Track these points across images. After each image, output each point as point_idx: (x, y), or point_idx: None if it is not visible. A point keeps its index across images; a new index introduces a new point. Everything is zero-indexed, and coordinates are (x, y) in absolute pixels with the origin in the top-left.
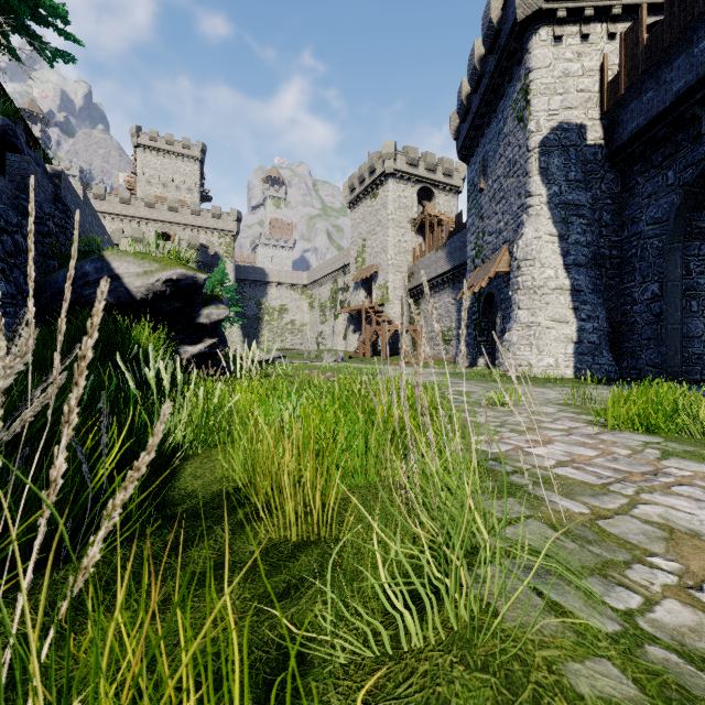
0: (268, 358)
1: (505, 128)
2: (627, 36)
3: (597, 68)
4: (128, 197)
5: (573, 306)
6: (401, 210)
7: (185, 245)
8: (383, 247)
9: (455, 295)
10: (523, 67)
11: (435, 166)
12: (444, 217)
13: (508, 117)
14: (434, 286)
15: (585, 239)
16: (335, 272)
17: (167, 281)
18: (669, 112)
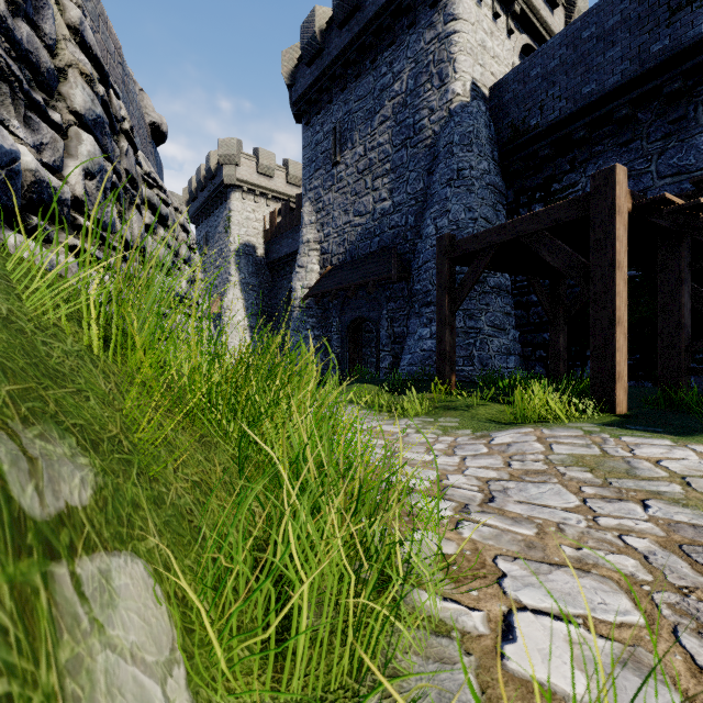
0: None
1: (219, 228)
2: (272, 215)
3: (262, 220)
4: None
5: (250, 335)
6: None
7: None
8: None
9: None
10: (228, 205)
11: None
12: None
13: (221, 223)
14: None
15: (256, 302)
16: None
17: None
18: (284, 259)
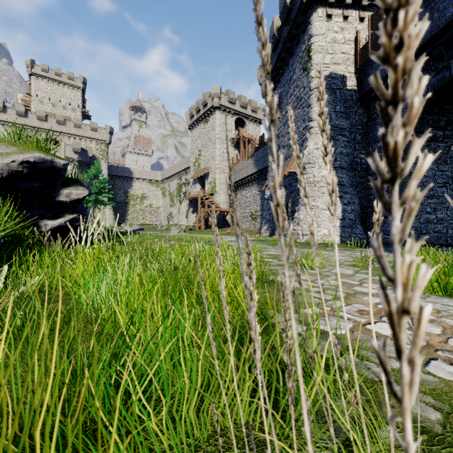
0: (130, 230)
1: (294, 76)
2: (373, 18)
3: (353, 39)
4: (22, 111)
5: (339, 195)
6: (224, 132)
7: (69, 148)
8: (212, 156)
9: (259, 189)
10: (307, 34)
11: (246, 105)
12: (252, 138)
13: (296, 68)
14: (246, 183)
15: (346, 151)
16: (180, 172)
17: (24, 163)
18: None
